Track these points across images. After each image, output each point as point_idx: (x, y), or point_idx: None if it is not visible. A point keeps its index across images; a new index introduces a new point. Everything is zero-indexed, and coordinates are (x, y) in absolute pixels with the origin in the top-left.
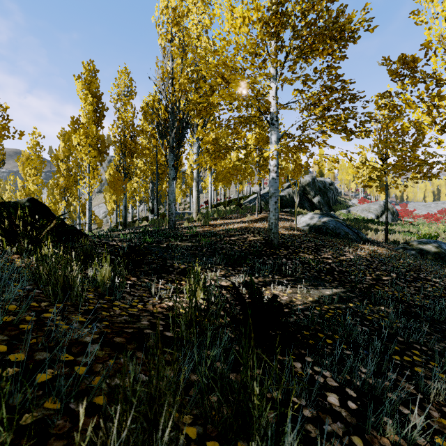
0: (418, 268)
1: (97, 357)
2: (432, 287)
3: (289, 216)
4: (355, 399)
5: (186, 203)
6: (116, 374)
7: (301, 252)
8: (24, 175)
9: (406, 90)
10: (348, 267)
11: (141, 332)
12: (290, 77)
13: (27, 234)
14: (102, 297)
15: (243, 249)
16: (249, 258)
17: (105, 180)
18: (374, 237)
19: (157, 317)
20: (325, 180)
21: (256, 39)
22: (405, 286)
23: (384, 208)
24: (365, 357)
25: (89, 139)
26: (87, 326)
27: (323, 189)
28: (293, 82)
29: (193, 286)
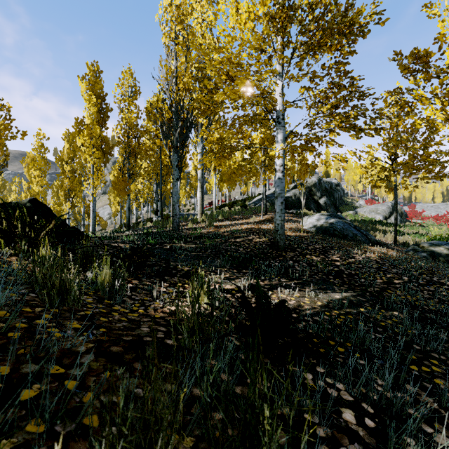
0: (430, 271)
1: (90, 369)
2: (446, 291)
3: (295, 217)
4: (373, 416)
5: (190, 205)
6: (111, 389)
7: (308, 254)
8: (29, 176)
9: (418, 86)
10: (357, 269)
11: (140, 340)
12: (297, 74)
13: (26, 235)
14: (101, 301)
15: (248, 251)
16: (255, 261)
17: (110, 182)
18: (383, 239)
19: (159, 323)
20: (332, 180)
21: (262, 35)
22: (419, 289)
23: (392, 209)
24: (380, 367)
25: (93, 139)
26: (82, 333)
27: (330, 190)
28: (300, 79)
29: (196, 289)
